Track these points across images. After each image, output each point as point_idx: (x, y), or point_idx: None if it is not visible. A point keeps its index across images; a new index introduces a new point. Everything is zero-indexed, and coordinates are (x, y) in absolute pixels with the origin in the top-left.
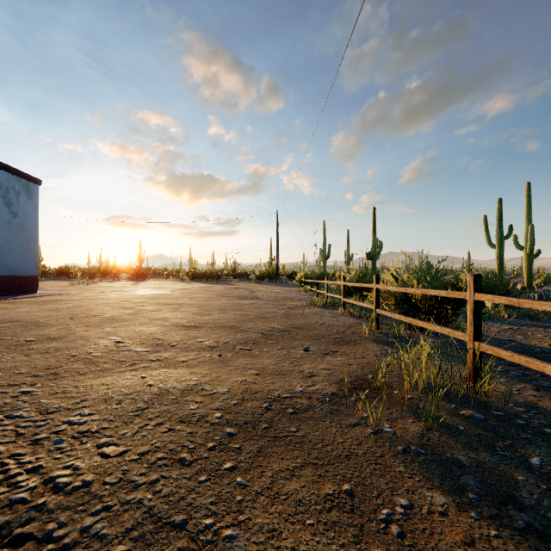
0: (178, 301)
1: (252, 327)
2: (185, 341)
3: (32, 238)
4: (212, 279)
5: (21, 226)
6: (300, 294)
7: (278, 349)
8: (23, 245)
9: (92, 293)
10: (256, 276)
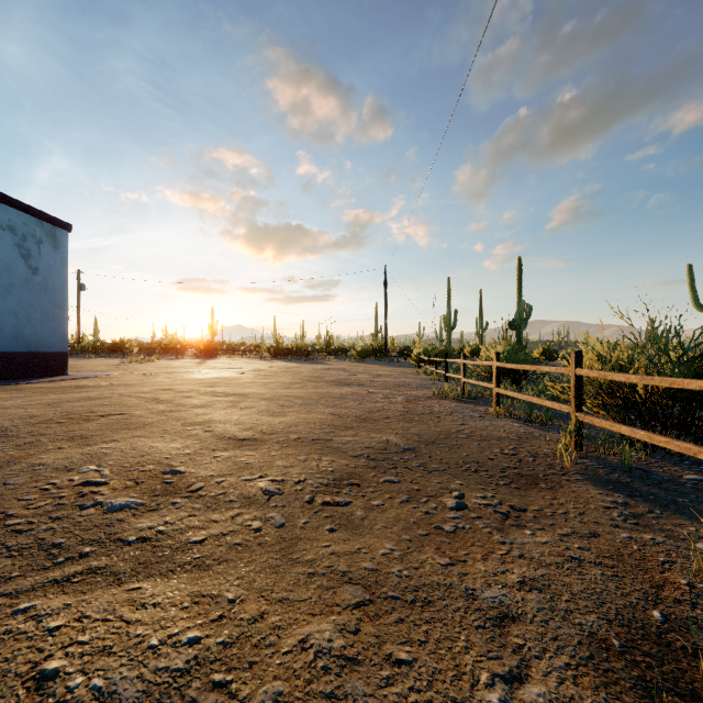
0: (243, 390)
1: (351, 442)
2: (222, 478)
3: (59, 302)
4: (299, 356)
5: (43, 286)
6: (420, 377)
7: (402, 500)
8: (47, 311)
9: (136, 375)
10: (358, 353)
